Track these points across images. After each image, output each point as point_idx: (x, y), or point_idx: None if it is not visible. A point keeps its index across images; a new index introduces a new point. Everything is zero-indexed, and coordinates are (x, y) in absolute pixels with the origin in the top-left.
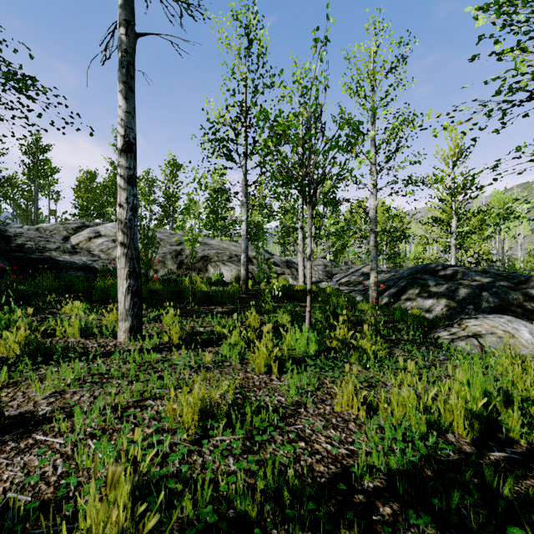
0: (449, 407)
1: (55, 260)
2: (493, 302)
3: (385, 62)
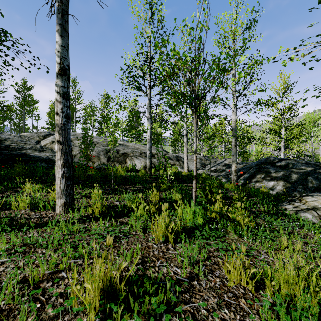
0: None
1: (28, 155)
2: (316, 183)
3: (242, 24)
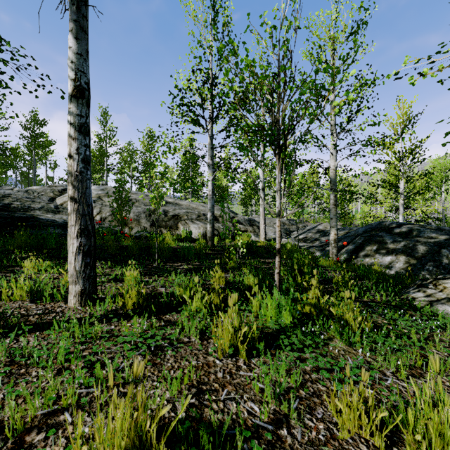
0: None
1: (37, 218)
2: None
3: (345, 28)
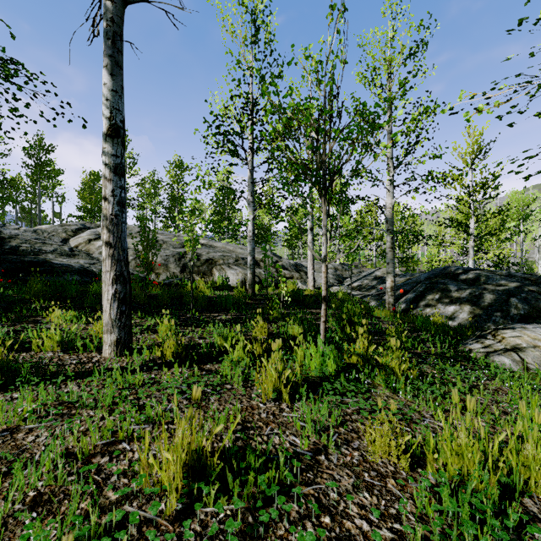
0: (523, 460)
1: (50, 263)
2: (523, 309)
3: (403, 48)
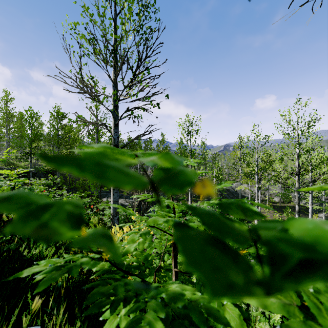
0: None
1: (245, 196)
2: None
3: None
